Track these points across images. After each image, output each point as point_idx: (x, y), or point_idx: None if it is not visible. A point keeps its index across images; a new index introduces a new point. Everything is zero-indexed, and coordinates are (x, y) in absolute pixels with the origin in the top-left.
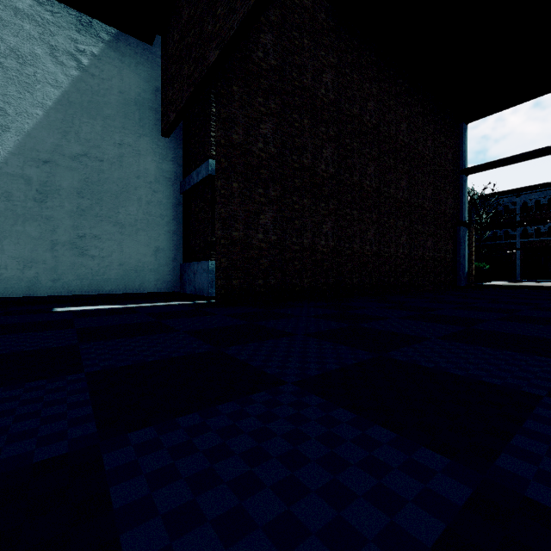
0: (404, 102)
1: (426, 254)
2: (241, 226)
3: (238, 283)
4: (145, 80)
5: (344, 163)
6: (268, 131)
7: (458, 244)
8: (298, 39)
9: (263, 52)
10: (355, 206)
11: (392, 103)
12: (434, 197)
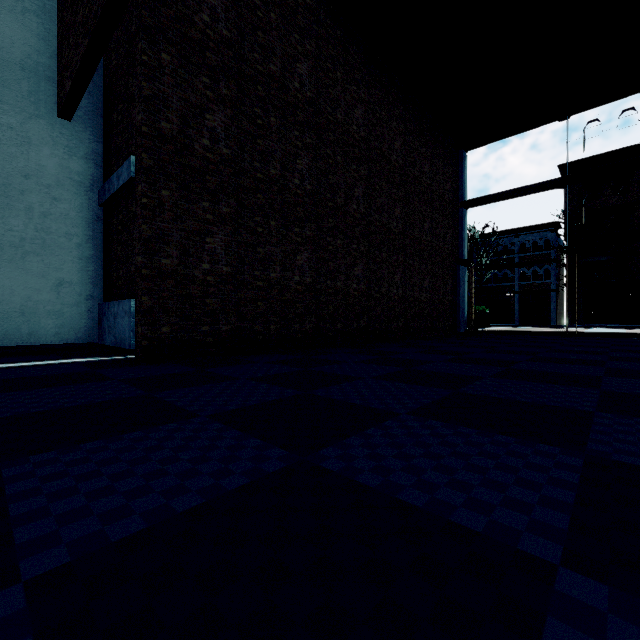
0: (398, 116)
1: (423, 295)
2: (175, 252)
3: (171, 331)
4: (40, 36)
5: (325, 179)
6: (217, 124)
7: (457, 285)
8: (262, 10)
9: (209, 15)
10: (338, 234)
11: (384, 115)
12: (432, 230)
